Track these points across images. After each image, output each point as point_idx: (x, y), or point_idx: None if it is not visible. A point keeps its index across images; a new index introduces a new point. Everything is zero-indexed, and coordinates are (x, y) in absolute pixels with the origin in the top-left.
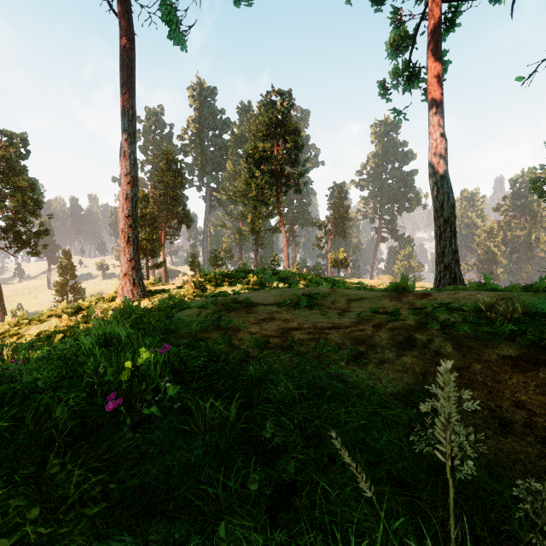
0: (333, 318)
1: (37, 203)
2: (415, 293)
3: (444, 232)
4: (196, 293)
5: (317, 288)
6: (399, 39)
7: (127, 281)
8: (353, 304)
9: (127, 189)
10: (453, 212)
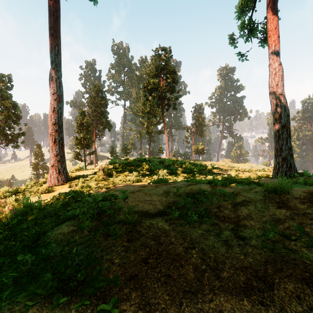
0: (234, 247)
1: (17, 116)
2: (297, 195)
3: (281, 134)
4: (104, 179)
5: (199, 187)
6: (245, 3)
7: (54, 170)
8: (241, 212)
9: (54, 104)
10: (288, 120)
